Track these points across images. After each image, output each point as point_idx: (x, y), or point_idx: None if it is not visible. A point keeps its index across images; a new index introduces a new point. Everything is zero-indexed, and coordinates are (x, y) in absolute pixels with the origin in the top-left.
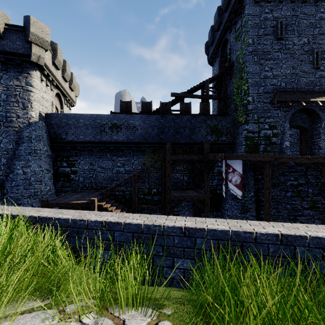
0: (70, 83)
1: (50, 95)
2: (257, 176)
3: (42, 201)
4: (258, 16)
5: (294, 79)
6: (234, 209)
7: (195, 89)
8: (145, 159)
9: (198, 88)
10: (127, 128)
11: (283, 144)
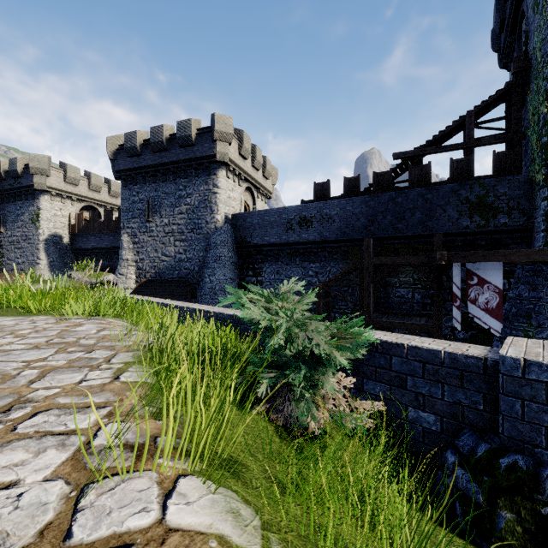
0: (264, 170)
1: (238, 192)
2: None
3: None
4: None
5: None
6: None
7: (444, 134)
8: (347, 265)
9: (454, 130)
10: (320, 221)
11: None
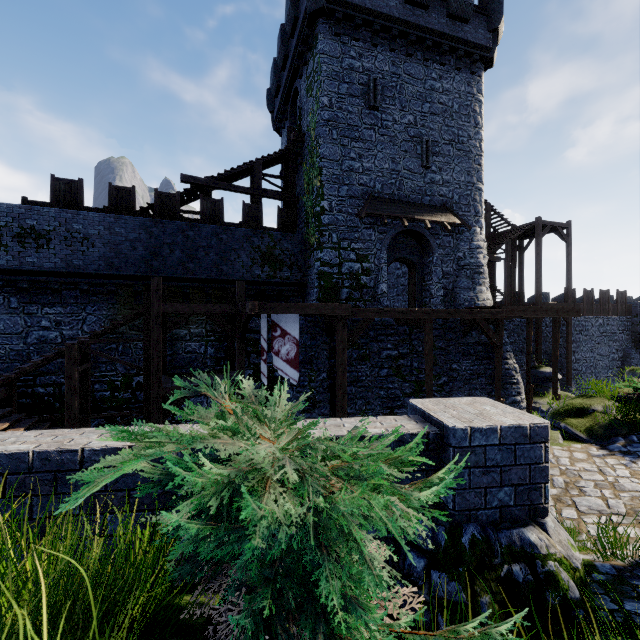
0: None
1: None
2: (334, 344)
3: None
4: (339, 59)
5: (395, 181)
6: None
7: (235, 173)
8: (116, 312)
9: (243, 172)
10: (65, 240)
11: (378, 288)
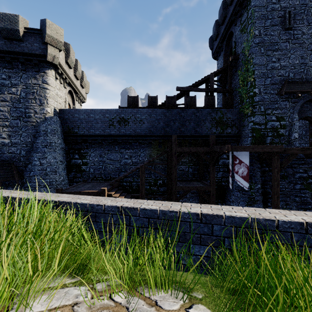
0: (81, 81)
1: (63, 92)
2: (264, 168)
3: (57, 190)
4: (264, 7)
5: (303, 70)
6: (240, 201)
7: (199, 82)
8: (151, 152)
9: (202, 81)
10: (134, 121)
11: (291, 136)
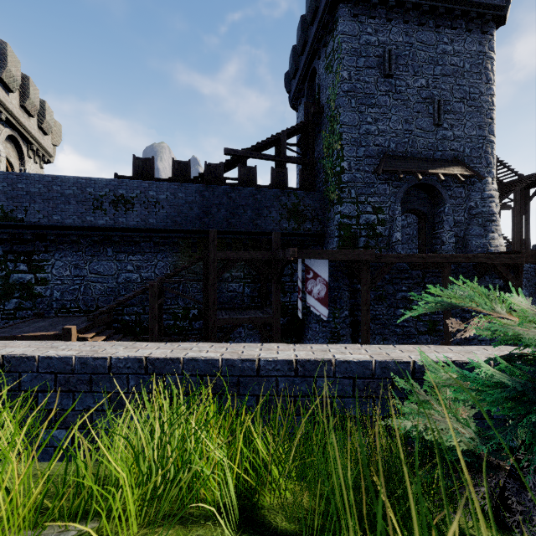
0: (41, 120)
1: None
2: (354, 286)
3: None
4: (356, 37)
5: (408, 140)
6: (320, 337)
7: (264, 144)
8: (178, 259)
9: (270, 143)
10: (144, 204)
11: (392, 236)
